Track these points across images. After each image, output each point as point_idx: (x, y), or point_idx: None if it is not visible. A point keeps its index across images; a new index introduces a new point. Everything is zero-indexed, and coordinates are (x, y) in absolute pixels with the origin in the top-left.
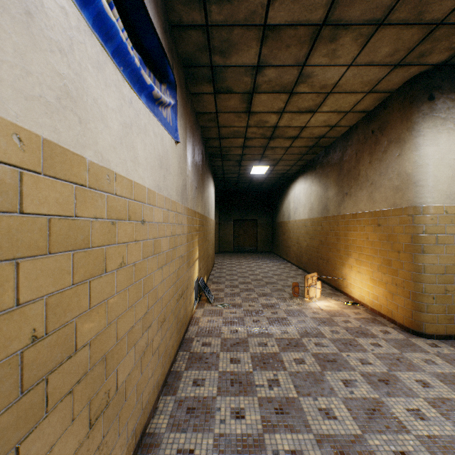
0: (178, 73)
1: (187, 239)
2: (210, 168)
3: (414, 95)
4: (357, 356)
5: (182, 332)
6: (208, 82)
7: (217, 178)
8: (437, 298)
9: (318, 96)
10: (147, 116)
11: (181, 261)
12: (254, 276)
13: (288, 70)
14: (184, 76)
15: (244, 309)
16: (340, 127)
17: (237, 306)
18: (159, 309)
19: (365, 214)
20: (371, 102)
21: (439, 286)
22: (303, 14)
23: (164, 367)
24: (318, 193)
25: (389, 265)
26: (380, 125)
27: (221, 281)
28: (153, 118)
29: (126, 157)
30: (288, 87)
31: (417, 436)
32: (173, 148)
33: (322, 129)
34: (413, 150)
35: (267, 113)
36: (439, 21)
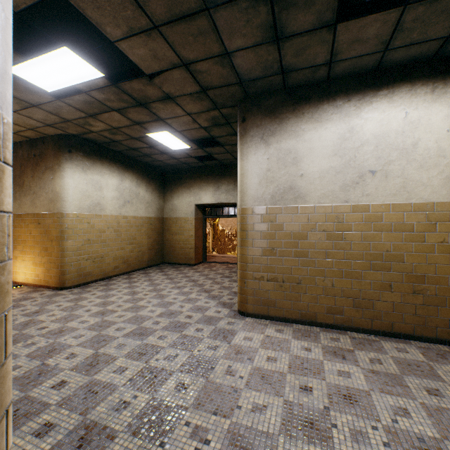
0: None
1: None
2: None
3: (61, 145)
4: (20, 309)
5: None
6: None
7: None
8: (74, 265)
9: None
10: None
11: None
12: None
13: None
14: None
15: None
16: None
17: None
18: None
19: (29, 215)
20: (34, 135)
21: (75, 258)
22: None
23: None
24: None
25: (47, 250)
26: (41, 153)
27: None
28: None
29: None
30: None
31: (50, 321)
32: None
33: None
34: (61, 178)
35: None
36: (69, 120)
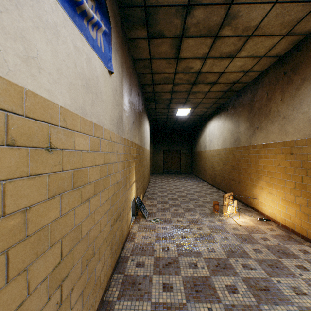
0: (112, 8)
1: (123, 166)
2: (145, 110)
3: None
4: (288, 283)
5: (117, 252)
6: (142, 25)
7: (151, 119)
8: None
9: (239, 40)
10: (60, 16)
11: (117, 187)
12: (179, 193)
13: (216, 9)
14: (120, 17)
15: (173, 224)
16: (253, 72)
17: (167, 221)
18: (84, 247)
19: (276, 144)
20: (285, 46)
21: None
22: None
23: (93, 305)
24: (230, 128)
25: (303, 189)
26: (293, 66)
27: (154, 197)
28: (74, 27)
29: (2, 44)
30: (214, 30)
31: None
32: (106, 77)
33: (237, 74)
34: None
35: (193, 59)
36: None
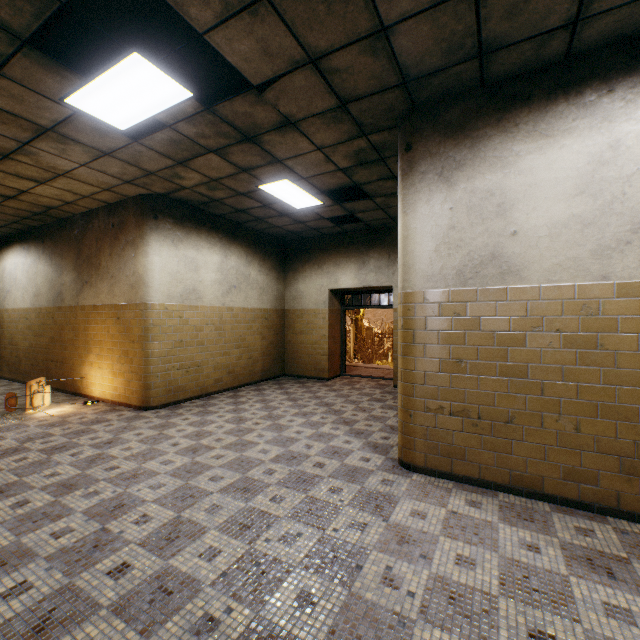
0: None
1: None
2: None
3: (145, 210)
4: (89, 437)
5: None
6: None
7: None
8: (161, 376)
9: (47, 172)
10: None
11: None
12: None
13: (5, 138)
14: None
15: None
16: (80, 206)
17: None
18: None
19: (107, 307)
20: (111, 198)
21: (163, 367)
22: (27, 114)
23: None
24: (49, 274)
25: (127, 355)
26: (121, 222)
27: None
28: None
29: None
30: (3, 150)
31: (124, 457)
32: None
33: (54, 200)
34: (144, 256)
35: None
36: (152, 172)
